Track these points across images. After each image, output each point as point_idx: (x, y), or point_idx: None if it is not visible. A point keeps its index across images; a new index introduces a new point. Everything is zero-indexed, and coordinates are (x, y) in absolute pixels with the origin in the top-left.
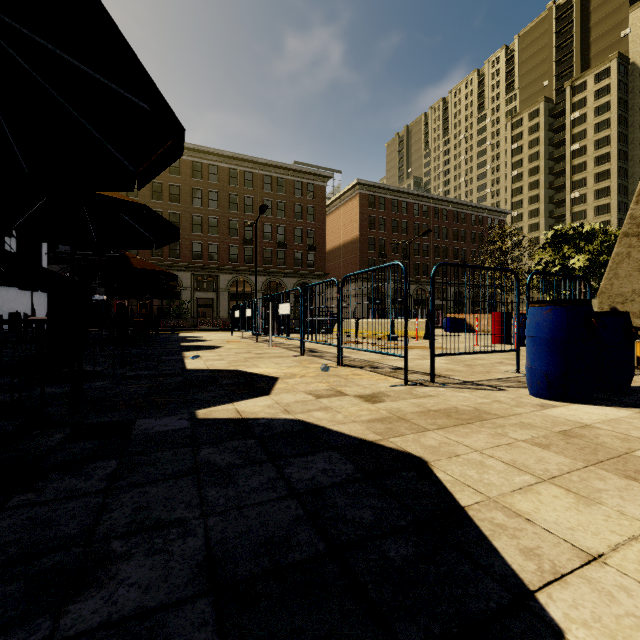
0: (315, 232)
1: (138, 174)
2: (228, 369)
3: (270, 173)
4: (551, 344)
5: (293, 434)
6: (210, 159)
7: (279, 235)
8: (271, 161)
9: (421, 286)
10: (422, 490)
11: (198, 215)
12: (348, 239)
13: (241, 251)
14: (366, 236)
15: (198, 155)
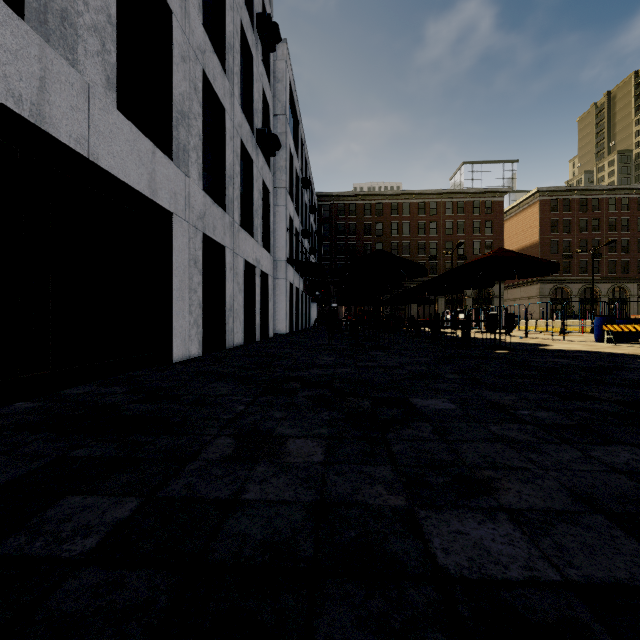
0: (493, 243)
1: (472, 286)
2: (480, 337)
3: (451, 199)
4: (598, 327)
5: (519, 342)
6: (403, 198)
7: (459, 249)
8: (452, 190)
9: (618, 284)
10: (544, 344)
11: (395, 242)
12: (527, 244)
13: (427, 266)
14: (547, 240)
15: (395, 197)
